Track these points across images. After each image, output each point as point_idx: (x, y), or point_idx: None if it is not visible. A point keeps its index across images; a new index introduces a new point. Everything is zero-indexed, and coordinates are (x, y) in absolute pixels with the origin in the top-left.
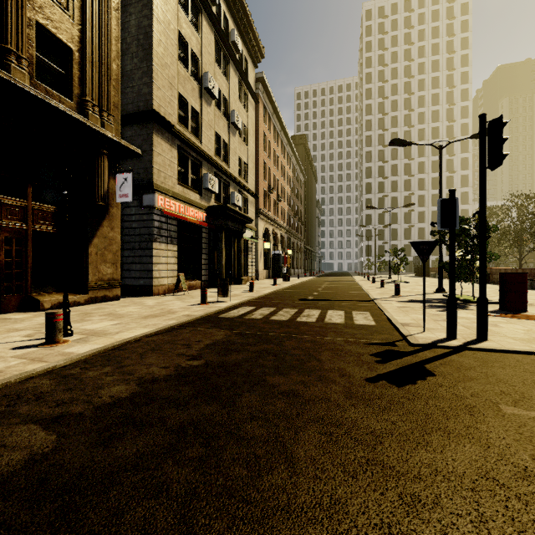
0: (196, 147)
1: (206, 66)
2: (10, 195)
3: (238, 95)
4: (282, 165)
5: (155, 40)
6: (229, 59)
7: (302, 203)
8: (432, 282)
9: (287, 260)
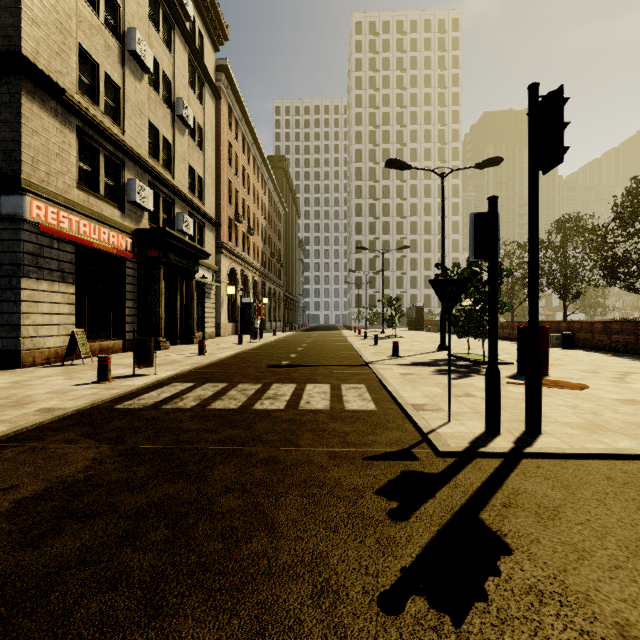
0: (112, 136)
1: (132, 20)
2: None
3: (189, 81)
4: (254, 189)
5: None
6: (174, 24)
7: (281, 240)
8: (429, 336)
9: (262, 310)
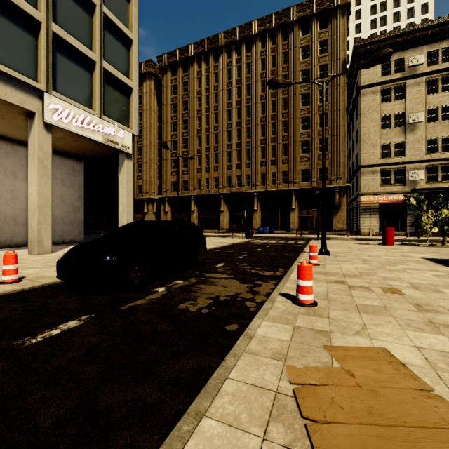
0: (394, 163)
1: (411, 109)
2: (316, 209)
3: None
4: None
5: (361, 136)
6: None
7: None
8: None
9: None
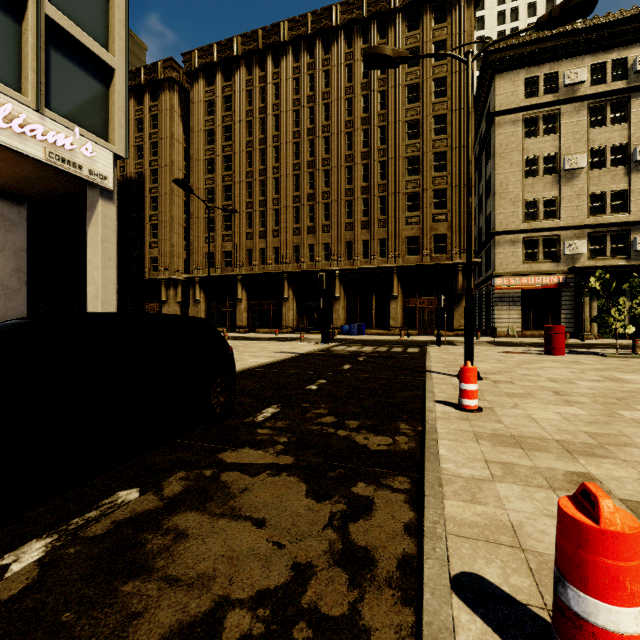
0: (543, 229)
1: (568, 149)
2: (429, 296)
3: None
4: None
5: (496, 188)
6: (629, 96)
7: None
8: None
9: None
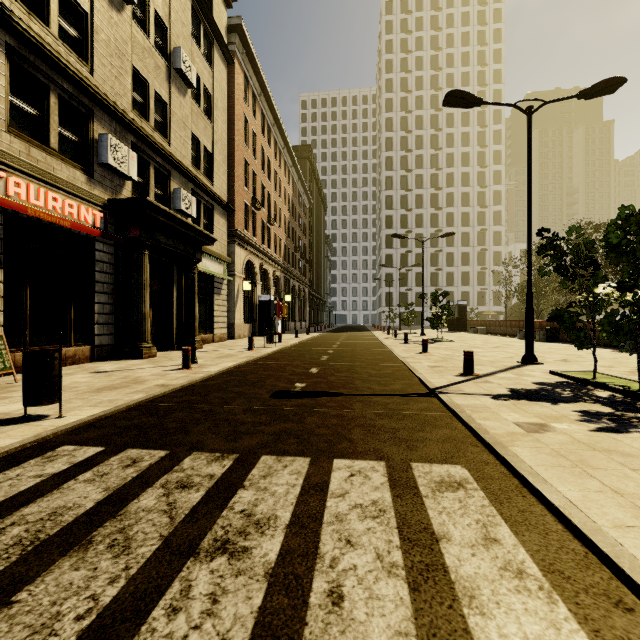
0: (68, 68)
1: None
2: None
3: (194, 35)
4: (276, 176)
5: None
6: None
7: (306, 235)
8: (482, 340)
9: (283, 309)
